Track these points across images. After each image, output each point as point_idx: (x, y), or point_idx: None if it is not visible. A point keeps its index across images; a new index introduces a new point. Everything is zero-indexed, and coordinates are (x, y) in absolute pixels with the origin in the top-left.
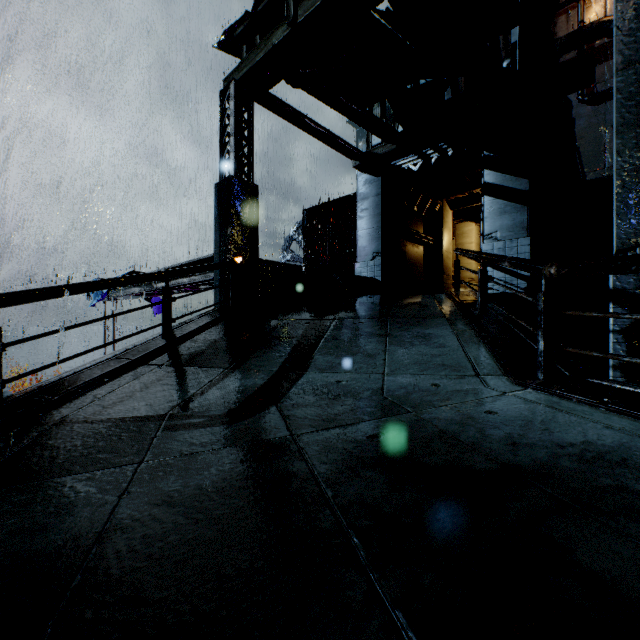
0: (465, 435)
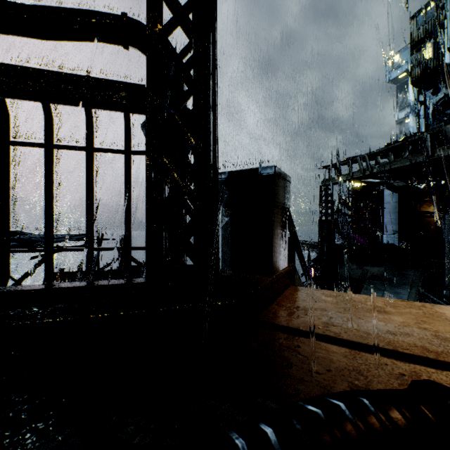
0: None
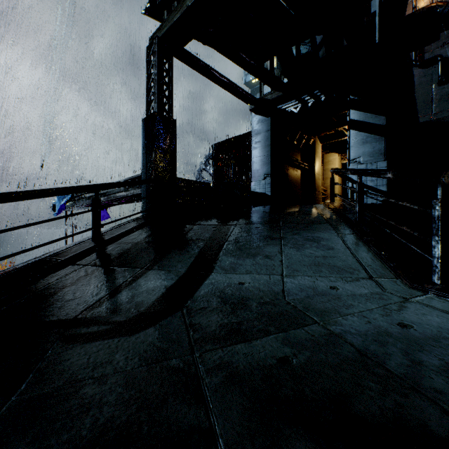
0: (392, 361)
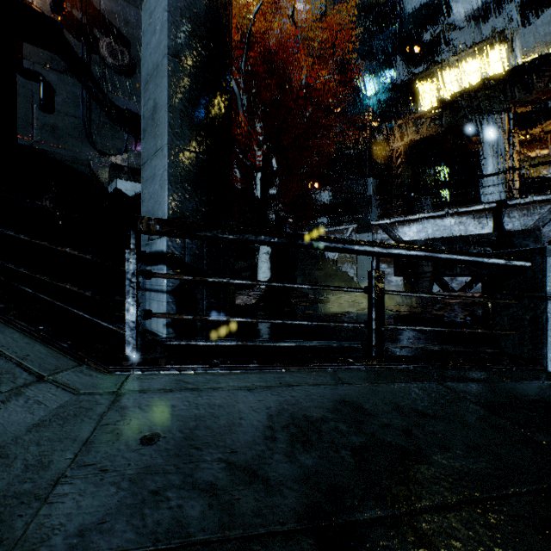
0: (193, 519)
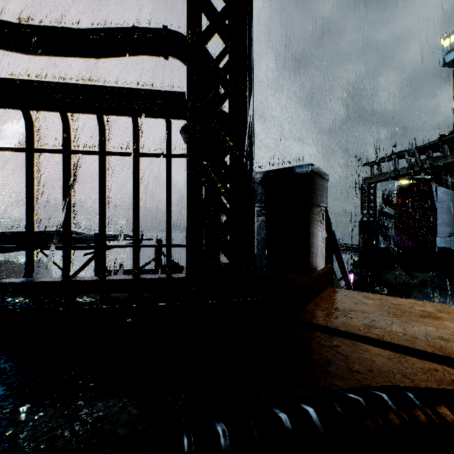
0: None
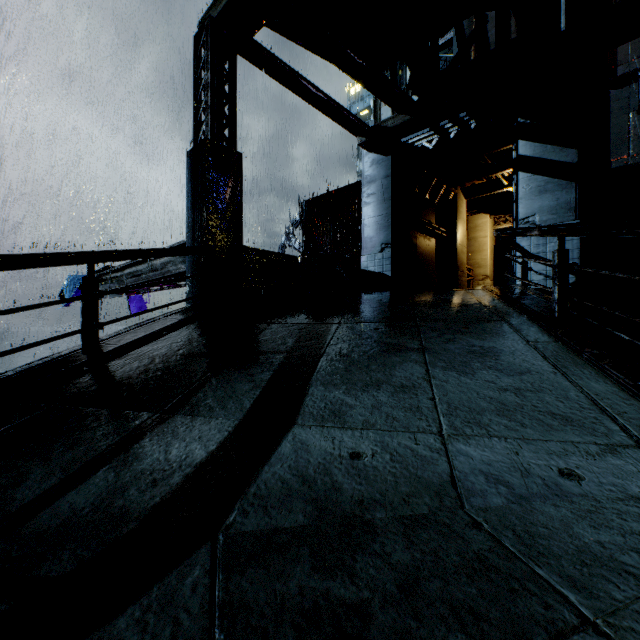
0: None
